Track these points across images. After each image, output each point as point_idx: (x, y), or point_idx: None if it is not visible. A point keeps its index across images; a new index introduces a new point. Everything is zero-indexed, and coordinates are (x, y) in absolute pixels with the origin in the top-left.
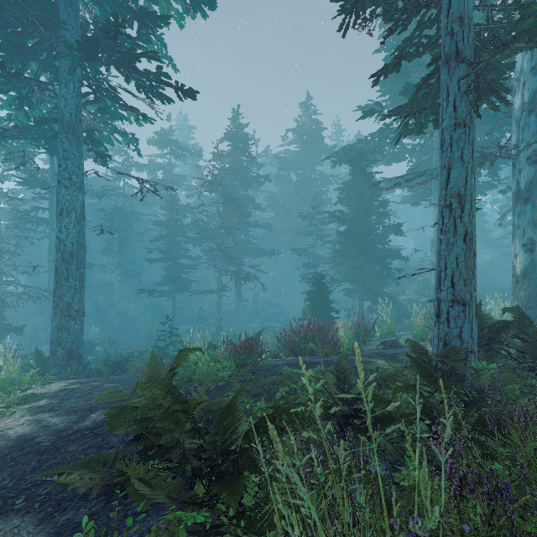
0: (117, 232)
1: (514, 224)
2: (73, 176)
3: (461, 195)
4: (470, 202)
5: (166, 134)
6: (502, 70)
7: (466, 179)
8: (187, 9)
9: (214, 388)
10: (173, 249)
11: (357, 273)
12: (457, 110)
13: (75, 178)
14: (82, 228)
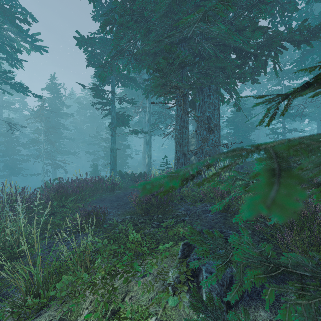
0: None
1: (146, 150)
2: None
3: (113, 149)
4: (115, 151)
5: None
6: (127, 122)
7: (114, 146)
8: (32, 48)
9: None
10: (9, 150)
11: None
12: (112, 133)
13: None
14: None
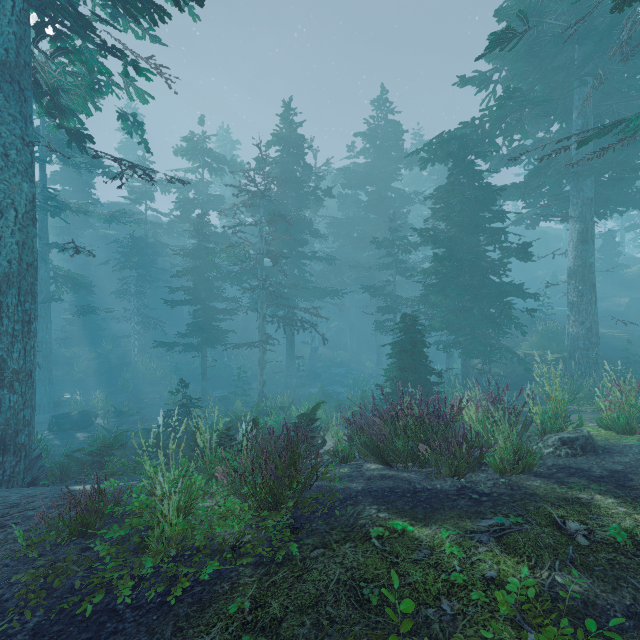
0: (135, 268)
1: None
2: (11, 151)
3: None
4: None
5: (197, 140)
6: None
7: None
8: None
9: (186, 587)
10: (202, 288)
11: (462, 318)
12: None
13: (16, 155)
14: (30, 238)
